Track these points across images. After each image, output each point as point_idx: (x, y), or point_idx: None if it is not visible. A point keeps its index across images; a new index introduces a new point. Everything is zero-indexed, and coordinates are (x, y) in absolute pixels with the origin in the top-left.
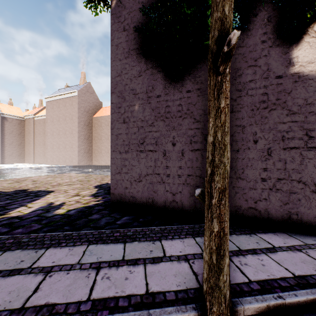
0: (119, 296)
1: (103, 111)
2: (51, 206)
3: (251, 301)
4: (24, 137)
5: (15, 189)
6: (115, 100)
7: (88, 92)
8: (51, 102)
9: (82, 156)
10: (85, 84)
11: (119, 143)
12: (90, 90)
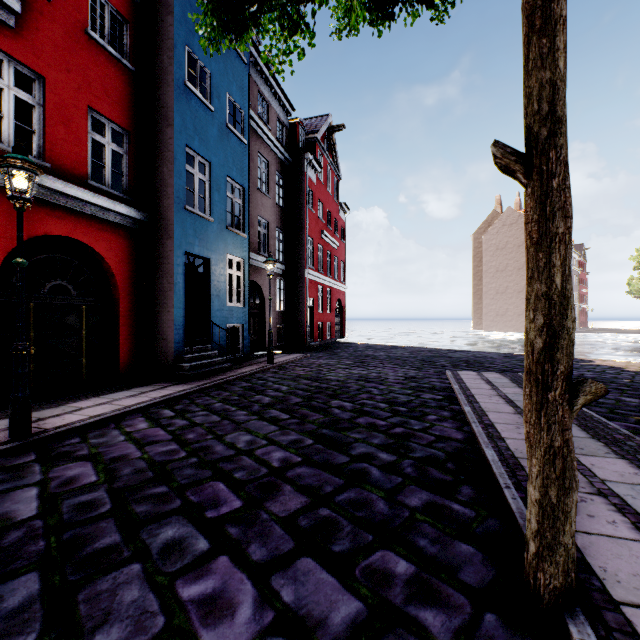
0: None
1: None
2: None
3: None
4: None
5: None
6: None
7: None
8: None
9: None
10: None
11: None
12: None
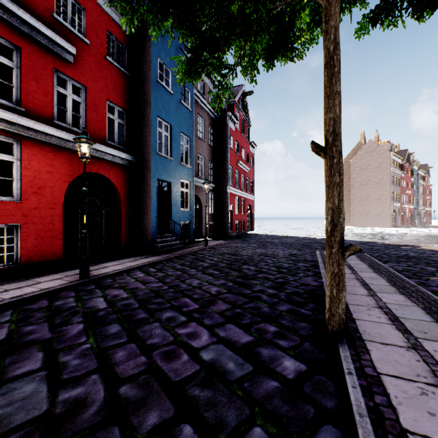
0: (350, 311)
1: None
2: None
3: (343, 352)
4: None
5: None
6: None
7: None
8: None
9: None
10: None
11: None
12: None
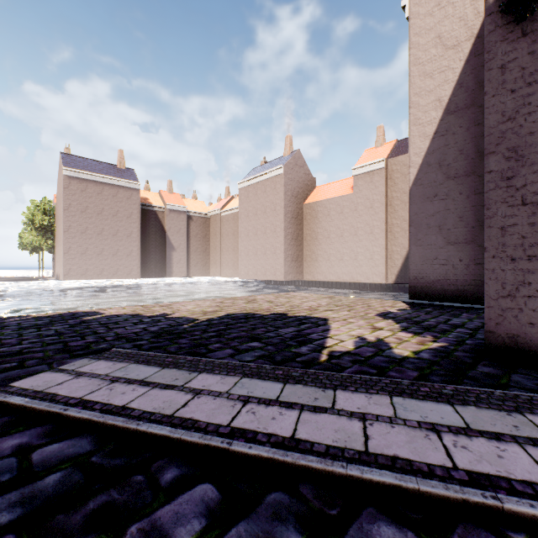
0: None
1: (318, 193)
2: (369, 341)
3: None
4: (209, 241)
5: (269, 312)
6: (498, 166)
7: (297, 165)
8: (246, 189)
9: (288, 267)
10: (292, 154)
11: (508, 242)
12: (299, 162)
